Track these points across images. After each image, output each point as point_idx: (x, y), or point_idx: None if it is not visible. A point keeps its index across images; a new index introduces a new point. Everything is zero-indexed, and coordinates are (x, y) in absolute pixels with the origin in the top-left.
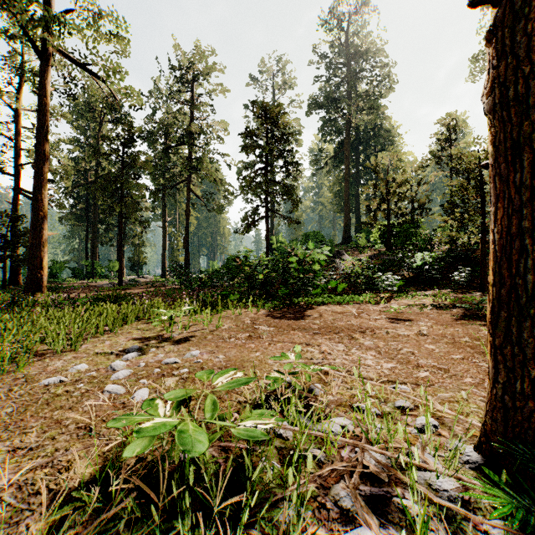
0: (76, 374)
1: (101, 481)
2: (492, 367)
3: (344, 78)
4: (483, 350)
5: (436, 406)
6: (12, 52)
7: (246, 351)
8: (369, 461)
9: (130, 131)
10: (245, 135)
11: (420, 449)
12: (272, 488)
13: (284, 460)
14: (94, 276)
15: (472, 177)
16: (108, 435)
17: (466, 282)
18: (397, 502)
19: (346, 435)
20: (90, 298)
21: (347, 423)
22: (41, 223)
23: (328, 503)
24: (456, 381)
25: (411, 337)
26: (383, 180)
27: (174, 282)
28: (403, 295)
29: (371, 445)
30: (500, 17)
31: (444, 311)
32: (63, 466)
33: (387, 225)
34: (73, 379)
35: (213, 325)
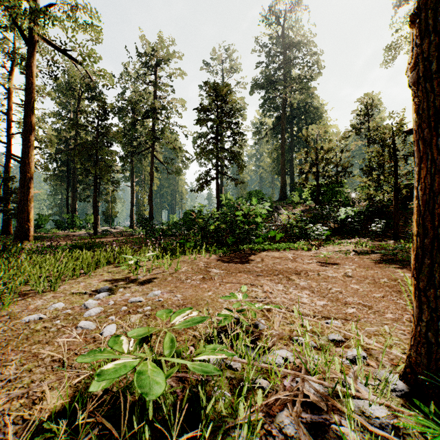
0: (54, 312)
1: (71, 411)
2: (416, 307)
3: (281, 64)
4: (399, 289)
5: (364, 339)
6: (4, 39)
7: (200, 291)
8: (309, 390)
9: (104, 106)
10: (199, 110)
11: (353, 379)
12: (224, 417)
13: (234, 389)
14: (73, 227)
15: (387, 145)
16: (79, 367)
17: (382, 232)
18: (335, 429)
19: (288, 366)
20: (69, 245)
21: (288, 355)
22: (28, 183)
23: (273, 430)
24: (379, 316)
25: (339, 278)
26: (313, 148)
27: (140, 232)
28: (330, 243)
29: (310, 375)
30: (423, 0)
31: (364, 256)
32: (38, 397)
33: (316, 185)
34: (51, 316)
35: (172, 268)
